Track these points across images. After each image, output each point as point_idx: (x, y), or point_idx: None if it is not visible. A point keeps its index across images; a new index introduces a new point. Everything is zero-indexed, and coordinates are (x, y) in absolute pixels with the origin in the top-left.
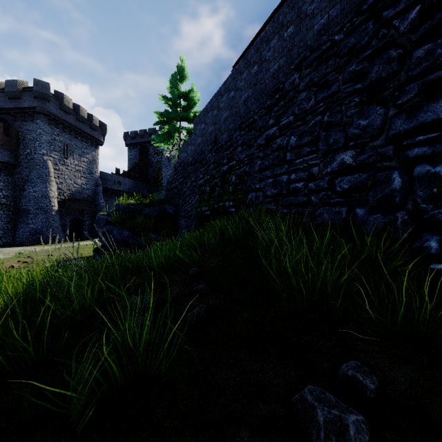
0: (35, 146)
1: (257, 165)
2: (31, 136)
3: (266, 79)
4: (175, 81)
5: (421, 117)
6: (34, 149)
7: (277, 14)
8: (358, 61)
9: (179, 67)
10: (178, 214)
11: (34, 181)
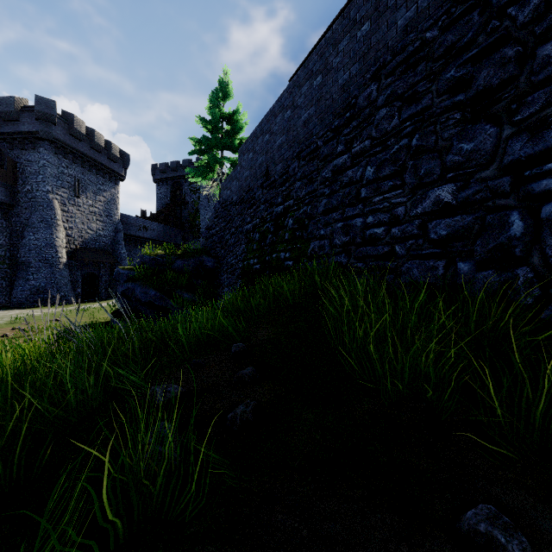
0: (37, 181)
1: (322, 205)
2: (32, 168)
3: (334, 93)
4: (215, 99)
5: (551, 136)
6: (36, 185)
7: (348, 7)
8: (459, 64)
9: (221, 81)
10: (219, 268)
11: (36, 226)
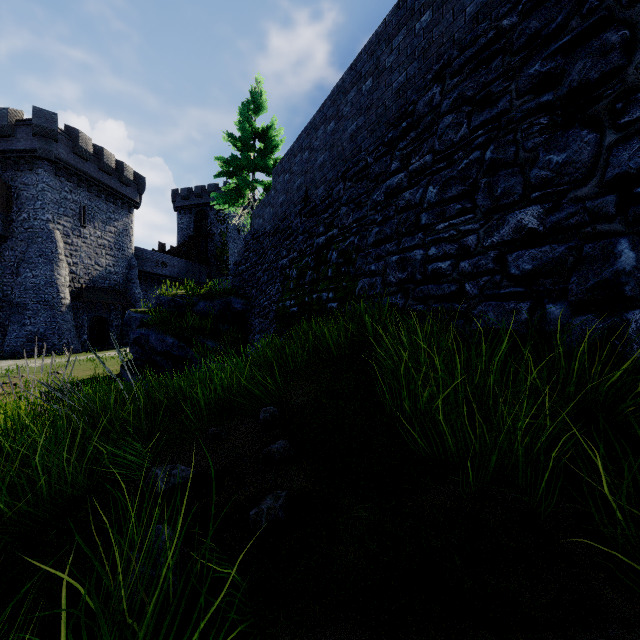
0: (35, 209)
1: (373, 234)
2: (29, 193)
3: (387, 99)
4: (245, 112)
5: None
6: (33, 213)
7: None
8: (546, 56)
9: (253, 90)
10: (250, 311)
11: (34, 261)
